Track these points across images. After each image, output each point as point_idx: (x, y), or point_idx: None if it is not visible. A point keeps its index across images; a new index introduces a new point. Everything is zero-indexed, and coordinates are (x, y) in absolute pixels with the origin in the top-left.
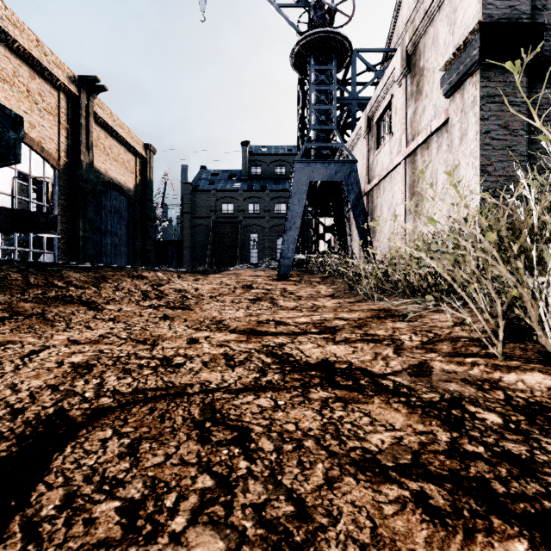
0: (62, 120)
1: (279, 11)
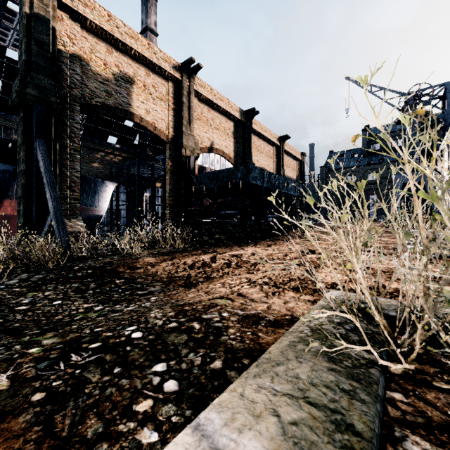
0: (274, 159)
1: (387, 102)
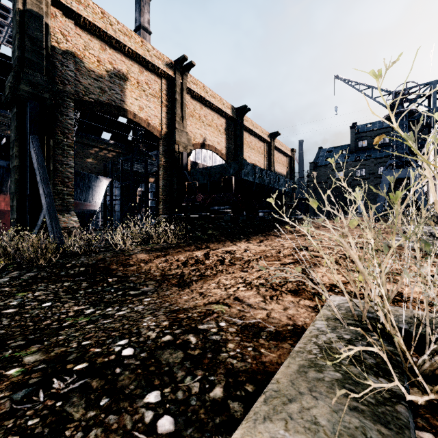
0: (265, 155)
1: (375, 100)
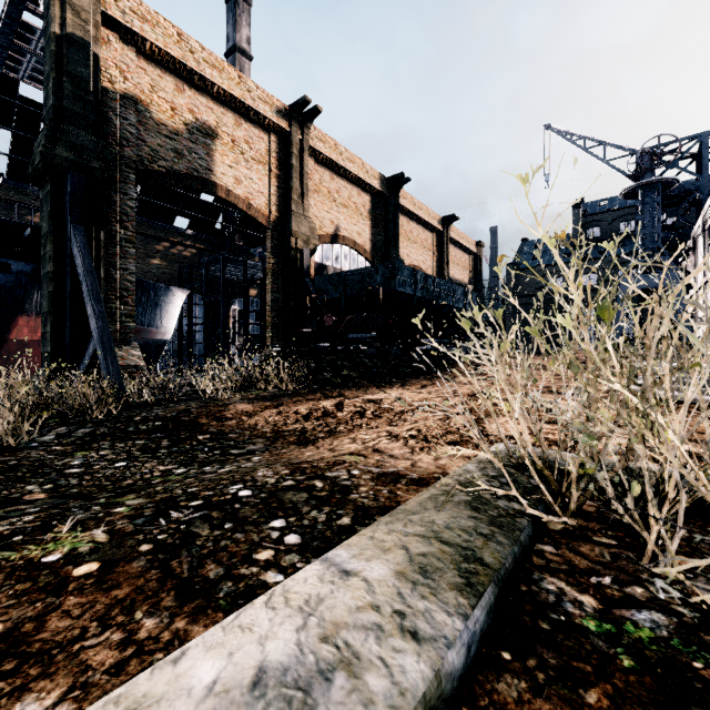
0: (434, 251)
1: (609, 165)
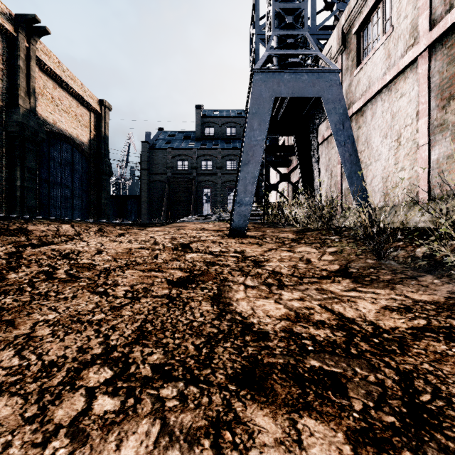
0: None
1: None
